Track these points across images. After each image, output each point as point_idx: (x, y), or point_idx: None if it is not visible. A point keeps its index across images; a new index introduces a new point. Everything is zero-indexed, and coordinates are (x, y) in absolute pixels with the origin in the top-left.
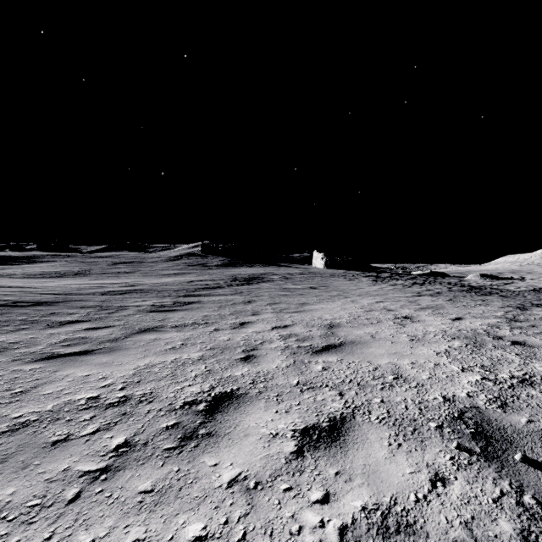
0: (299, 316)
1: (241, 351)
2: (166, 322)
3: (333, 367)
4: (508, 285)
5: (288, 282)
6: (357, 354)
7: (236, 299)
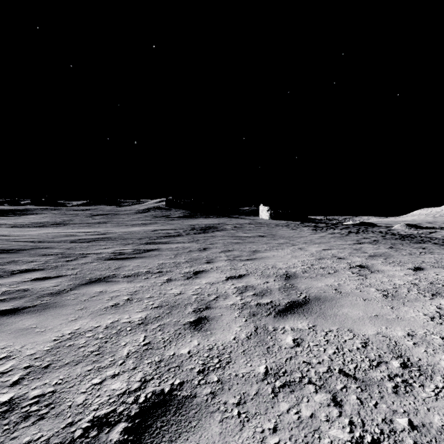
0: (252, 264)
1: (192, 310)
2: (120, 270)
3: (307, 340)
4: (434, 234)
5: (239, 231)
6: (330, 317)
7: (193, 246)
